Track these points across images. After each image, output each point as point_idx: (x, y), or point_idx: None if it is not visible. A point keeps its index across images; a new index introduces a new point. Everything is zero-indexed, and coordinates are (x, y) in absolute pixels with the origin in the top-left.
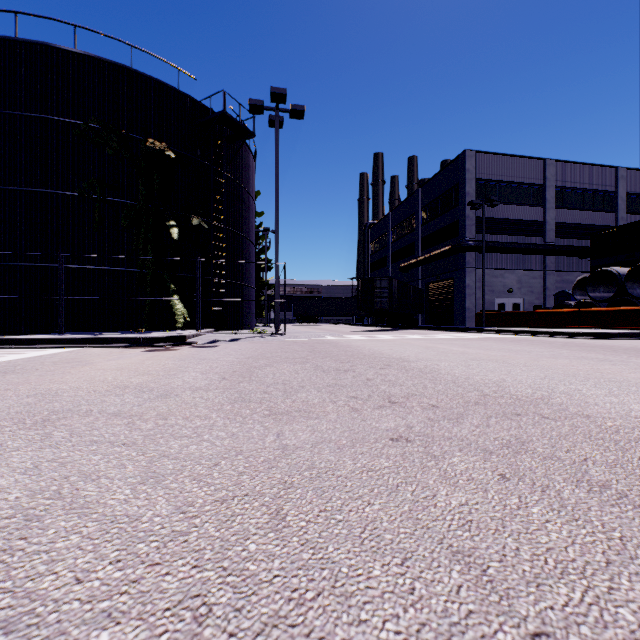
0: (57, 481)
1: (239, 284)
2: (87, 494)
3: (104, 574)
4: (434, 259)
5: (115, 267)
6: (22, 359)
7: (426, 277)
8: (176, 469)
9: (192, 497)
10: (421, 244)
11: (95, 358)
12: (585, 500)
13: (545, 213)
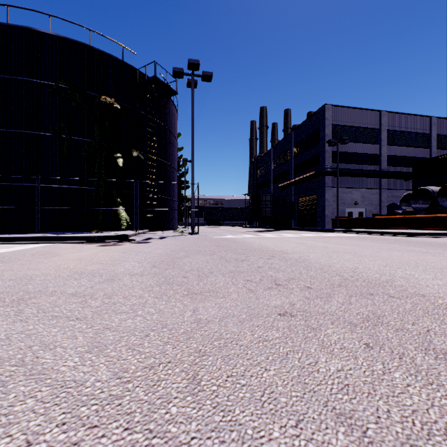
0: (22, 350)
1: (166, 198)
2: (44, 361)
3: (50, 437)
4: (303, 181)
5: (78, 186)
6: (10, 252)
7: (297, 193)
8: (115, 339)
9: (127, 364)
10: (294, 170)
11: (62, 251)
12: (434, 366)
13: (380, 148)
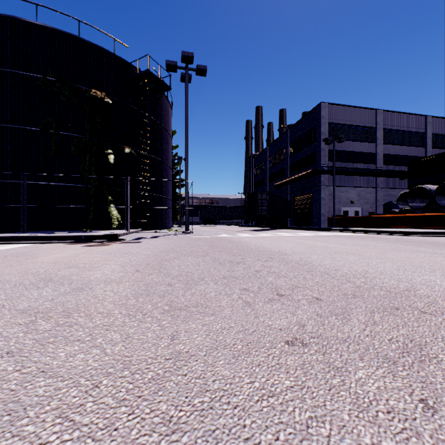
0: None
1: (160, 196)
2: None
3: None
4: (299, 179)
5: (67, 183)
6: None
7: (293, 192)
8: (45, 395)
9: None
10: (289, 169)
11: (41, 252)
12: None
13: (376, 147)
